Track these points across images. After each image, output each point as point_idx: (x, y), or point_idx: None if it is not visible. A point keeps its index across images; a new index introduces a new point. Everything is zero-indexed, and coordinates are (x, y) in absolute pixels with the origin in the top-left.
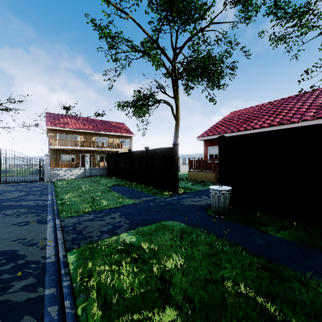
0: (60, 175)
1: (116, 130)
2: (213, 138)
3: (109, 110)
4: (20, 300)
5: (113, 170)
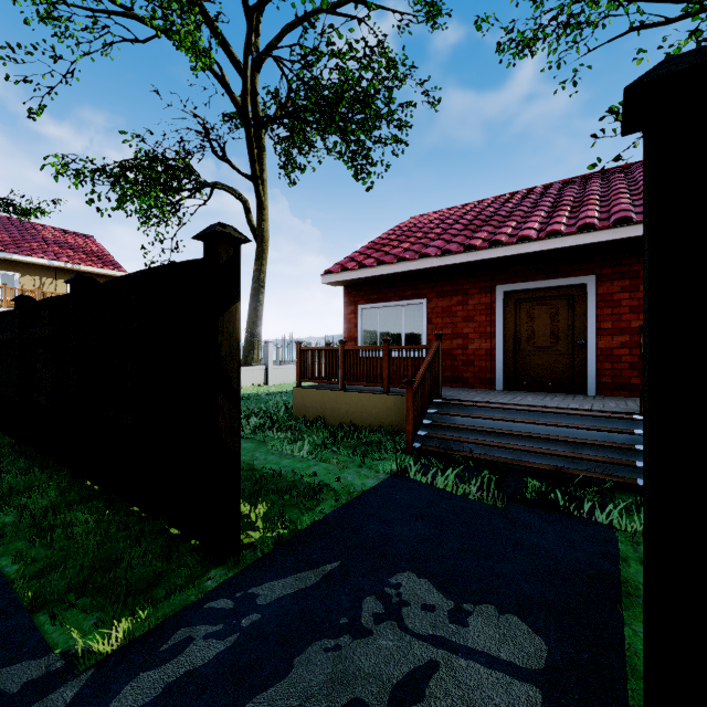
0: None
1: (56, 252)
2: (378, 276)
3: (52, 200)
4: None
5: None
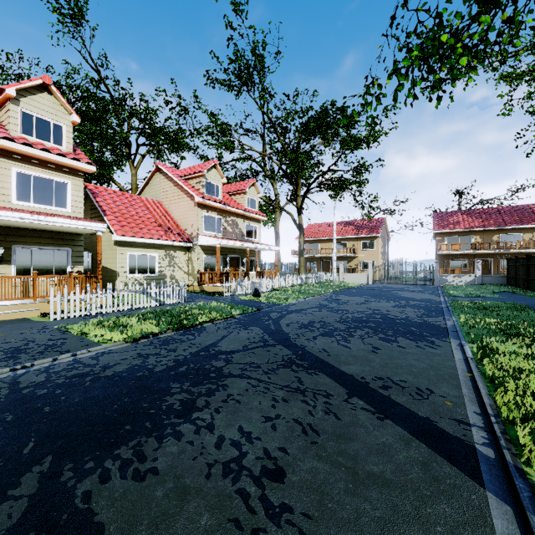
0: (448, 281)
1: None
2: None
3: None
4: (435, 302)
5: (512, 279)
